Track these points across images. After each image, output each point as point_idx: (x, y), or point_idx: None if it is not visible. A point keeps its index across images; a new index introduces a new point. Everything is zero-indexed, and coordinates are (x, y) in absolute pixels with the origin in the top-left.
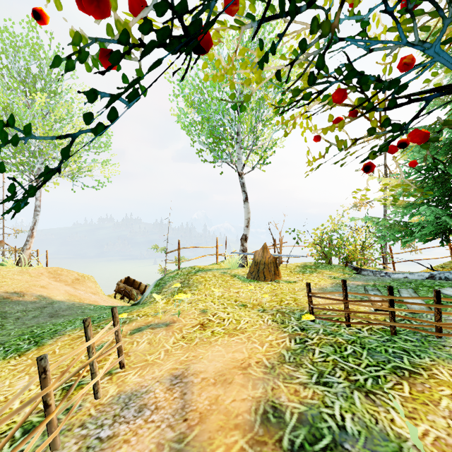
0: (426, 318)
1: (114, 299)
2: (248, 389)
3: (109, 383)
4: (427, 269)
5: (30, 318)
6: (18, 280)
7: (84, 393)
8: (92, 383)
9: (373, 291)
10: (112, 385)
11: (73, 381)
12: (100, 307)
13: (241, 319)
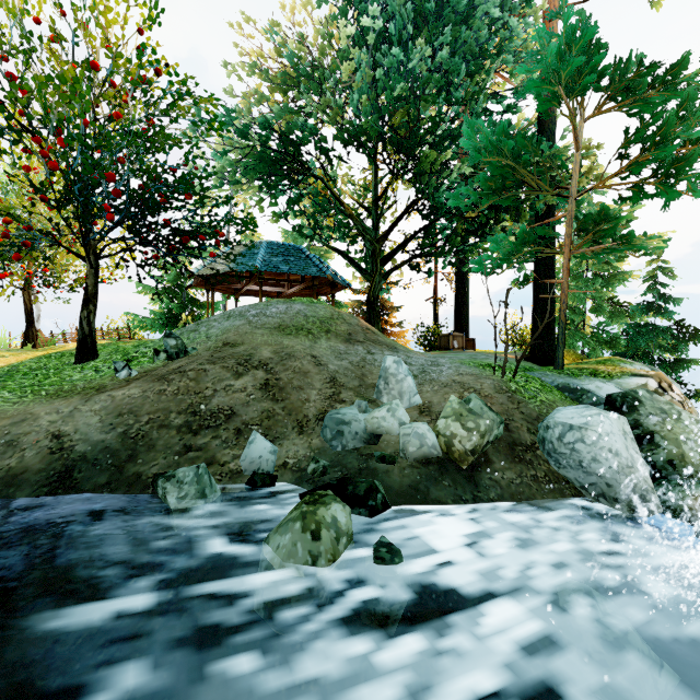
0: None
1: None
2: None
3: None
4: None
5: None
6: None
7: None
8: None
9: None
10: None
11: None
12: None
13: None
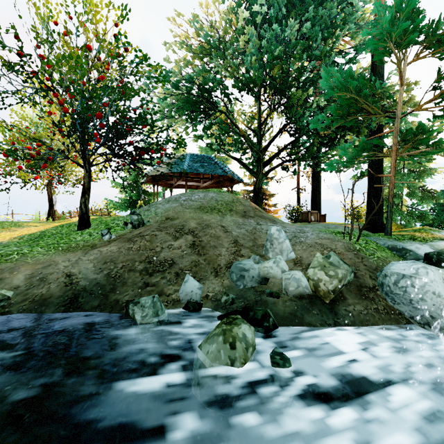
0: None
1: None
2: None
3: None
4: None
5: None
6: None
7: None
8: None
9: None
10: None
11: None
12: None
13: None
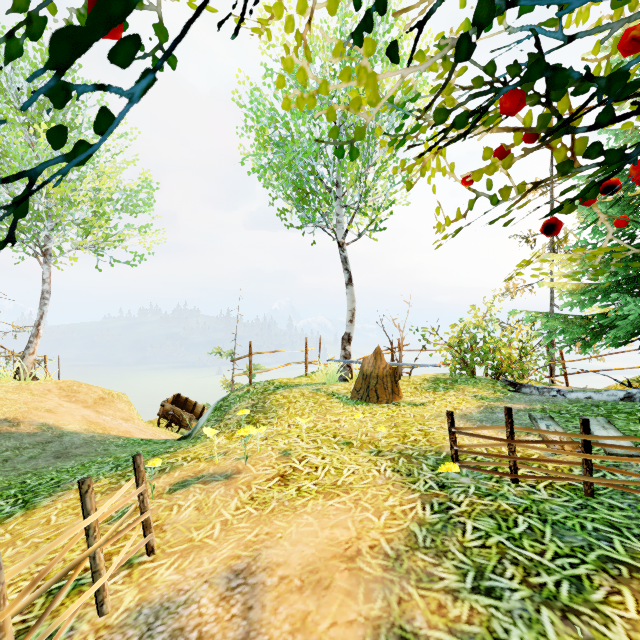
0: (638, 468)
1: (156, 428)
2: (357, 601)
3: (126, 584)
4: (616, 384)
5: (24, 460)
6: (12, 400)
7: (77, 608)
8: (93, 591)
9: (544, 420)
10: (131, 587)
11: (68, 577)
12: (133, 441)
13: (344, 467)
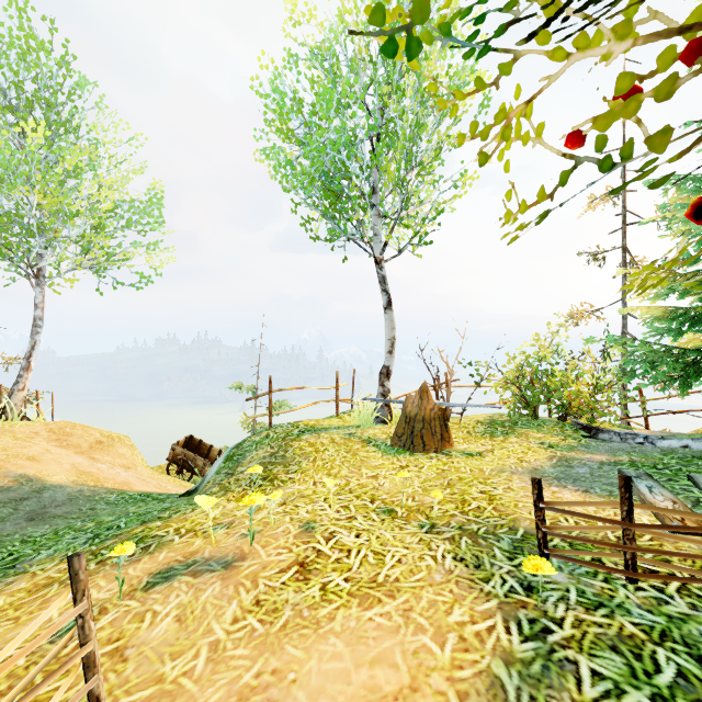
0: None
1: (163, 476)
2: None
3: None
4: None
5: None
6: None
7: None
8: None
9: (641, 479)
10: None
11: None
12: (128, 497)
13: (387, 552)
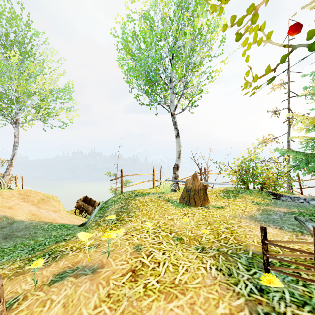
0: None
1: (72, 215)
2: None
3: None
4: None
5: None
6: None
7: None
8: None
9: (308, 222)
10: None
11: None
12: (53, 227)
13: (179, 264)
